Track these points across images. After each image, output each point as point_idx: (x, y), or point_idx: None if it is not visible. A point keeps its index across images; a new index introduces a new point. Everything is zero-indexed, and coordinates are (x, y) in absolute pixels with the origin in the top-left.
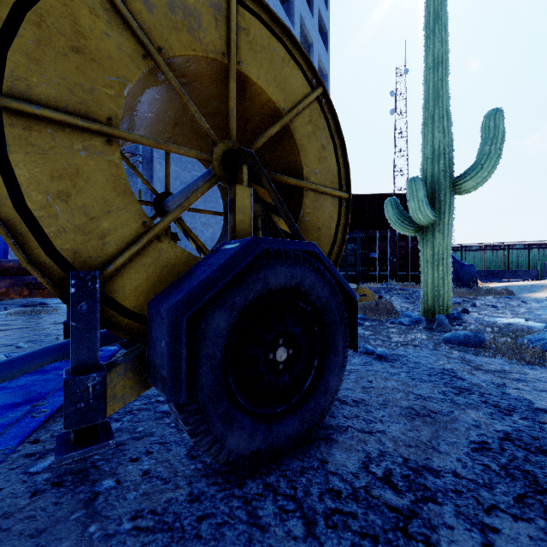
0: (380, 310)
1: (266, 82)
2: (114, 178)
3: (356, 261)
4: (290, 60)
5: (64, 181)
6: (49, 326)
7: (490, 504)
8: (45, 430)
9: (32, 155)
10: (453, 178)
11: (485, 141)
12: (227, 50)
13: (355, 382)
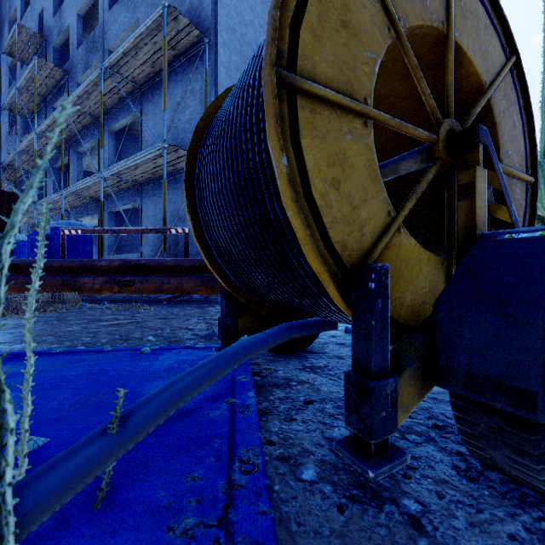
0: None
1: (473, 52)
2: (368, 163)
3: None
4: (490, 26)
5: (336, 167)
6: (155, 321)
7: None
8: (265, 430)
9: (315, 140)
10: None
11: None
12: (446, 18)
13: None
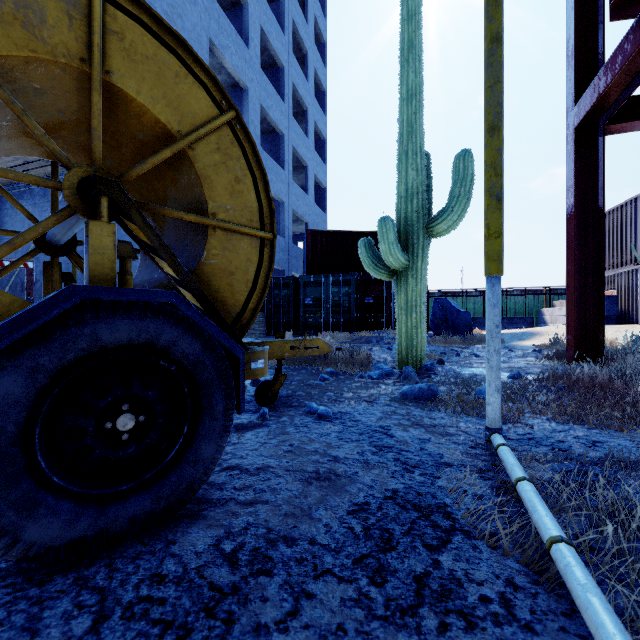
0: (354, 363)
1: (151, 99)
2: None
3: (351, 307)
4: (187, 75)
5: None
6: None
7: (325, 569)
8: None
9: None
10: (426, 219)
11: (455, 183)
12: (89, 56)
13: (274, 447)
